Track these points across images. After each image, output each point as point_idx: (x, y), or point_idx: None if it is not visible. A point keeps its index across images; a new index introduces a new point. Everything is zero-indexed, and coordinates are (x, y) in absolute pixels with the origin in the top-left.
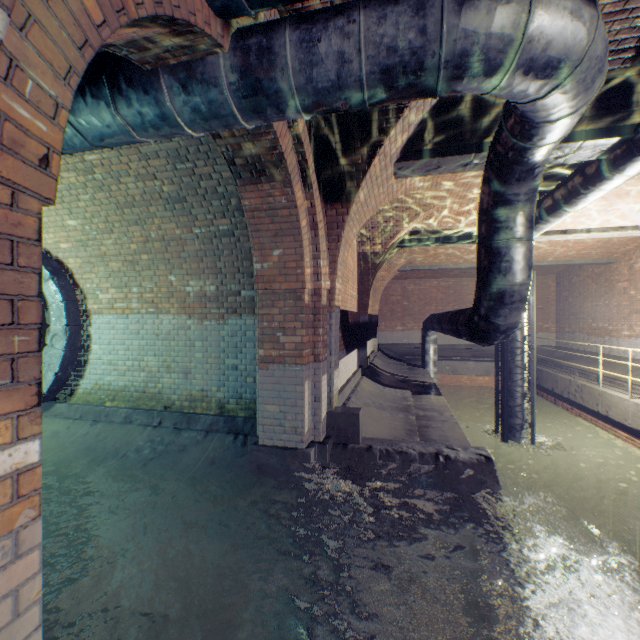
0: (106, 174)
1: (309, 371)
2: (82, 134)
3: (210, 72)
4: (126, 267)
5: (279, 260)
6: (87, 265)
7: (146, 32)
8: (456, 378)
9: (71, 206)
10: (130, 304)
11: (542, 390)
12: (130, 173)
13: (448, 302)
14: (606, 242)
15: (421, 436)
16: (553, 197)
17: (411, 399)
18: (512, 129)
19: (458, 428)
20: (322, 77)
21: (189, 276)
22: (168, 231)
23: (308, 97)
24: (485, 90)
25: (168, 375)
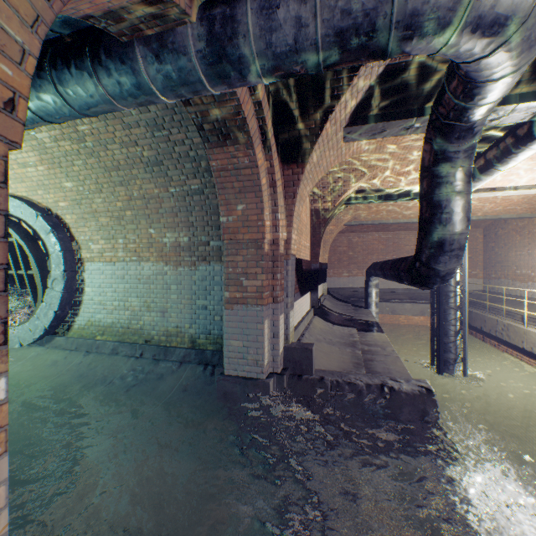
0: (95, 142)
1: (268, 311)
2: (70, 103)
3: (179, 41)
4: (113, 222)
5: (242, 214)
6: (81, 220)
7: (120, 1)
8: (395, 317)
9: (67, 170)
10: (116, 253)
11: (471, 328)
12: (115, 141)
13: (388, 252)
14: (530, 199)
15: (367, 368)
16: (485, 157)
17: (357, 336)
18: (455, 90)
19: (399, 362)
20: (280, 42)
21: (166, 229)
22: (148, 190)
23: (268, 62)
24: (433, 50)
25: (148, 314)
